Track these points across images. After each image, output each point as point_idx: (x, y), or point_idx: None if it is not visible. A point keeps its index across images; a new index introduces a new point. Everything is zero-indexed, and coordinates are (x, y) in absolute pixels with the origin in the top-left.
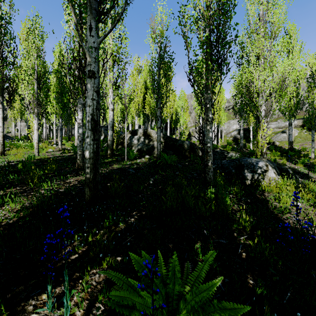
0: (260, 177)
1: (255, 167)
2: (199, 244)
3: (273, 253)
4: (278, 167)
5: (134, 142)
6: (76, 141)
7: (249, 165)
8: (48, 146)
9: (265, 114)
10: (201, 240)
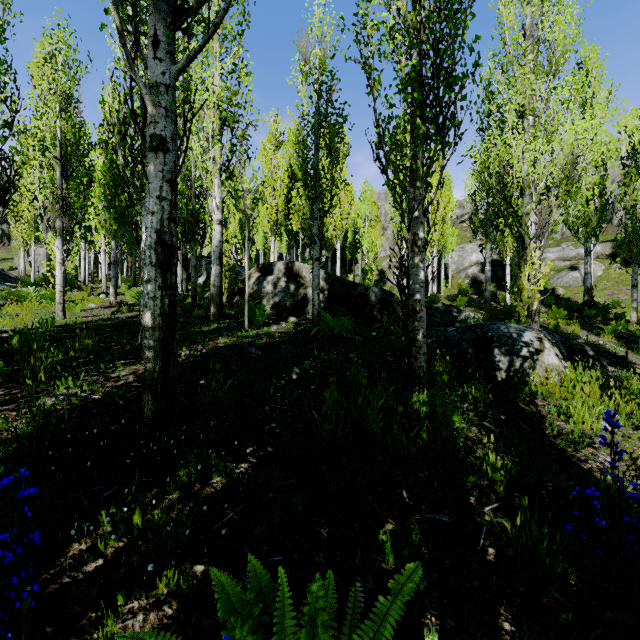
0: (527, 364)
1: (516, 343)
2: (387, 532)
3: (558, 550)
4: (564, 343)
5: (265, 289)
6: None
7: (503, 338)
8: (88, 298)
9: (536, 231)
10: (395, 515)
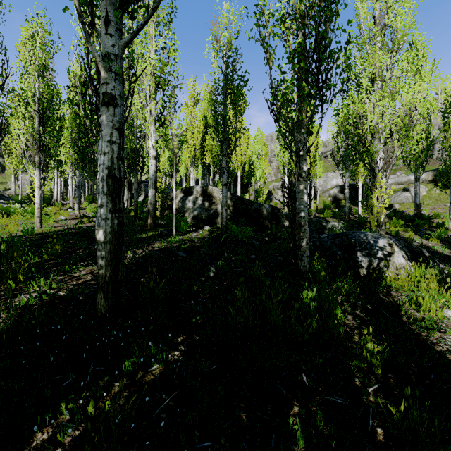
0: (382, 263)
1: (373, 248)
2: (298, 420)
3: (435, 433)
4: (407, 247)
5: (187, 205)
6: None
7: (363, 244)
8: (59, 212)
9: (383, 164)
10: (299, 398)
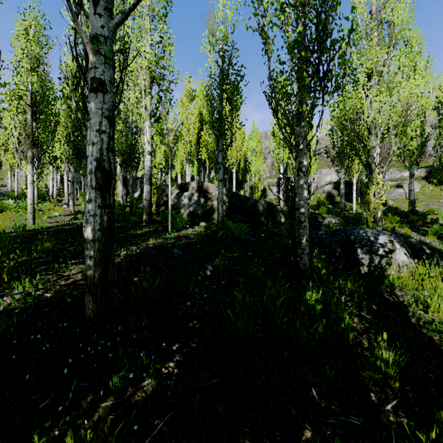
0: (384, 261)
1: (374, 245)
2: None
3: None
4: (407, 243)
5: (183, 202)
6: None
7: (363, 240)
8: (54, 208)
9: (380, 160)
10: (311, 419)
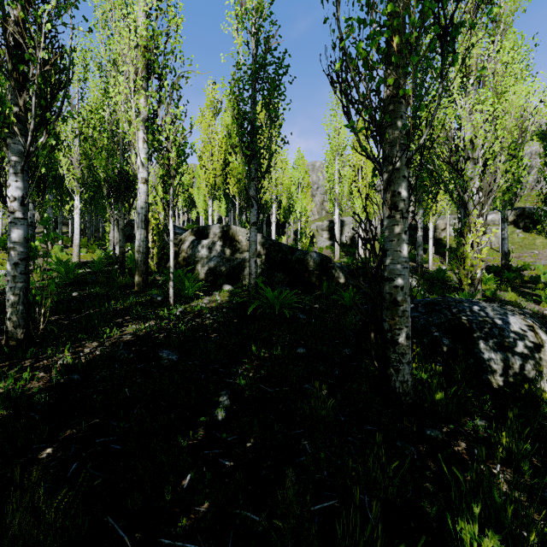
0: (530, 365)
1: (506, 334)
2: None
3: None
4: (545, 326)
5: (200, 253)
6: (77, 250)
7: (485, 325)
8: (5, 262)
9: (481, 197)
10: None
